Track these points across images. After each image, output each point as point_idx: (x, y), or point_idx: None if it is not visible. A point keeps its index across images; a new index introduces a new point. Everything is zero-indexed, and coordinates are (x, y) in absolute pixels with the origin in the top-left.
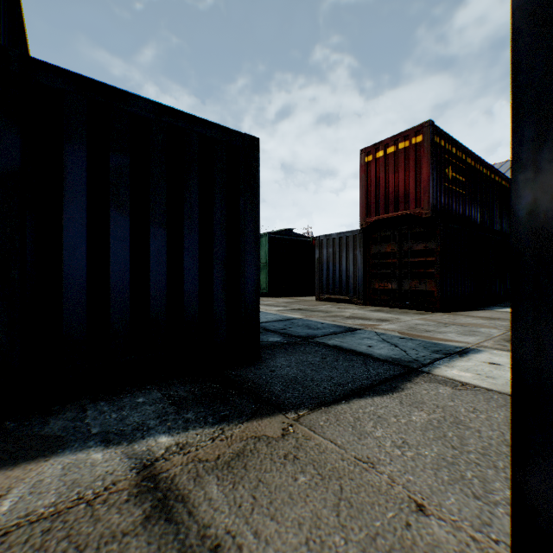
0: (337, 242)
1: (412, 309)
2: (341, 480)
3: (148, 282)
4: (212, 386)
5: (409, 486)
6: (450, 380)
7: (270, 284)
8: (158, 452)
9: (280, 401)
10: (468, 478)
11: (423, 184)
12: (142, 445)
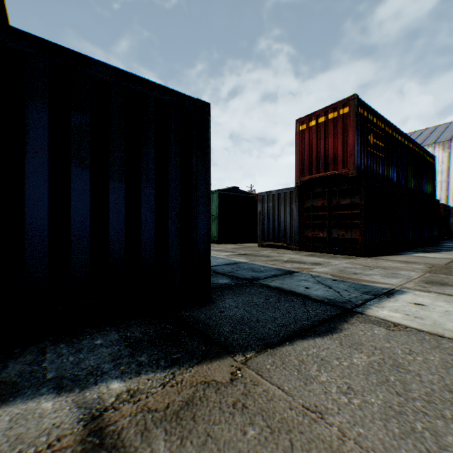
0: (276, 197)
1: (340, 254)
2: (291, 434)
3: (107, 232)
4: (166, 327)
5: (360, 440)
6: (383, 321)
7: (219, 233)
8: (108, 400)
9: (228, 342)
10: (419, 430)
11: (350, 148)
12: (93, 392)
